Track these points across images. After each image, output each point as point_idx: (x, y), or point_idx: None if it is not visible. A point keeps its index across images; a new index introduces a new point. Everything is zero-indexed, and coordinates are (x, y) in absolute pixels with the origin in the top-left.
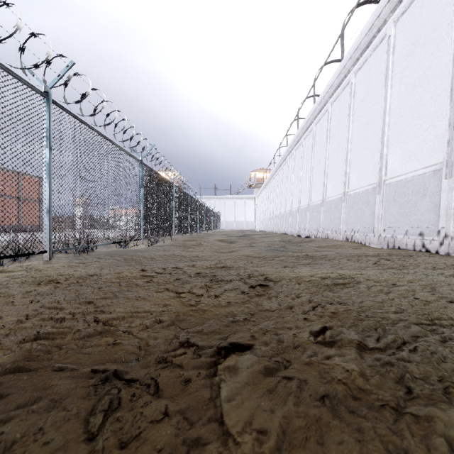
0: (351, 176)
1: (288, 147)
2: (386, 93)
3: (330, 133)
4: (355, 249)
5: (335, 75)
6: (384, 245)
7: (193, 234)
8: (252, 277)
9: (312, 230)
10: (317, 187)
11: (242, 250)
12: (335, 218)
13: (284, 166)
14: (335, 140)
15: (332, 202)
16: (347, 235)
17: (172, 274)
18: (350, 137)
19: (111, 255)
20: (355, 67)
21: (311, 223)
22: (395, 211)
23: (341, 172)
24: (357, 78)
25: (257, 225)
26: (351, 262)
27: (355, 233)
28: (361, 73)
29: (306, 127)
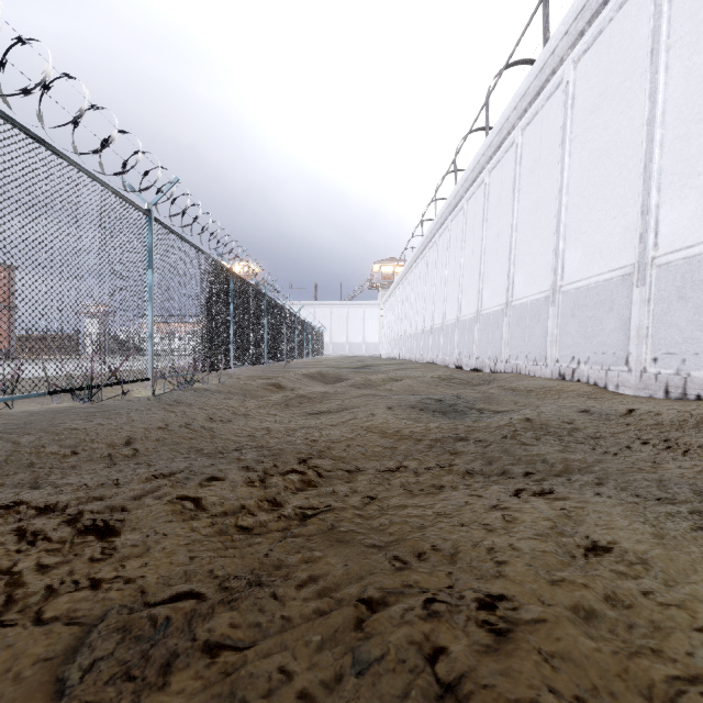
0: (568, 257)
1: (438, 218)
2: (655, 82)
3: (520, 183)
4: (595, 398)
5: (532, 73)
6: (655, 391)
7: (275, 364)
8: (464, 701)
9: (485, 359)
10: (494, 282)
11: (366, 406)
12: (533, 335)
13: (429, 250)
14: (530, 193)
15: (526, 307)
16: (561, 369)
17: (4, 620)
18: (565, 182)
19: (2, 432)
20: (574, 49)
21: (482, 345)
22: (685, 319)
23: (545, 250)
24: (578, 71)
25: (383, 348)
26: (672, 454)
27: (581, 365)
28: (588, 59)
29: (472, 178)
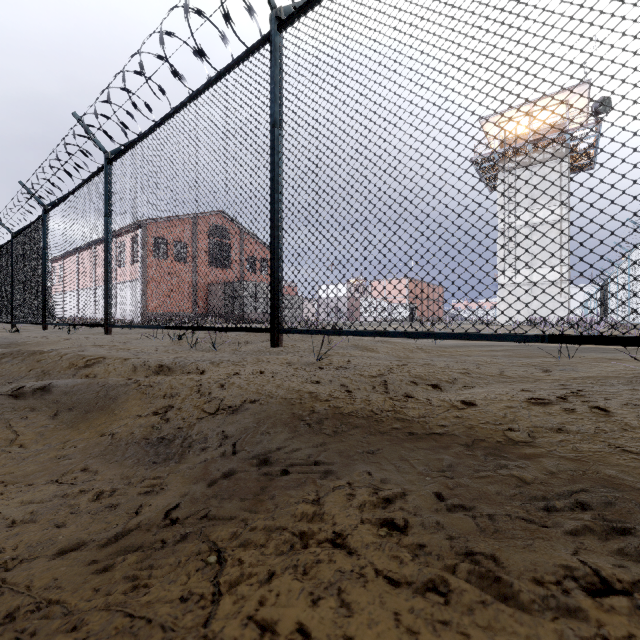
0: None
1: None
2: None
3: None
4: None
5: None
6: None
7: None
8: None
9: None
10: None
11: None
12: None
13: None
14: None
15: None
16: None
17: None
18: None
19: None
20: None
21: None
22: None
23: None
24: None
25: None
26: None
27: None
28: None
29: None
